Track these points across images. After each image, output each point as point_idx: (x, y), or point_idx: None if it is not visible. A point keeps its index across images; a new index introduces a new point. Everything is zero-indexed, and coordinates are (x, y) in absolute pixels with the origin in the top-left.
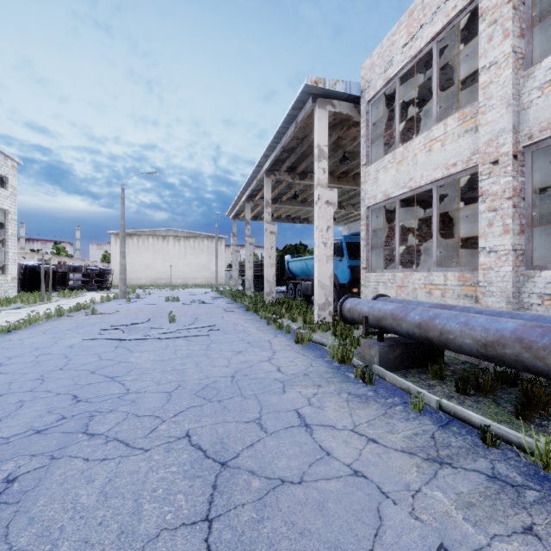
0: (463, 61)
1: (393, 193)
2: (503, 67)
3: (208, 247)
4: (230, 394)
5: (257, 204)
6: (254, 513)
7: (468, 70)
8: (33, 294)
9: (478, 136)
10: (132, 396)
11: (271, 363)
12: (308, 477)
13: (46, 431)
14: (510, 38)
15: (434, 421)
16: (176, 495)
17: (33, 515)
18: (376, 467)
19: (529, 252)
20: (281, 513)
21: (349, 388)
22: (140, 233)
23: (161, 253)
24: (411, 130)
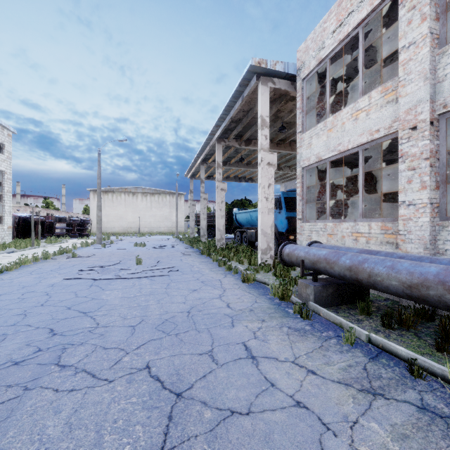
0: (383, 44)
1: (325, 155)
2: (421, 46)
3: (170, 202)
4: (186, 328)
5: (210, 166)
6: (206, 445)
7: (388, 52)
8: (25, 240)
9: (398, 106)
10: (101, 330)
11: (222, 300)
12: (255, 408)
13: (22, 363)
14: (427, 21)
15: (365, 353)
16: (135, 426)
17: (1, 447)
18: (316, 398)
19: (443, 205)
20: (230, 445)
21: (289, 323)
22: (114, 190)
23: (131, 207)
24: (338, 103)
